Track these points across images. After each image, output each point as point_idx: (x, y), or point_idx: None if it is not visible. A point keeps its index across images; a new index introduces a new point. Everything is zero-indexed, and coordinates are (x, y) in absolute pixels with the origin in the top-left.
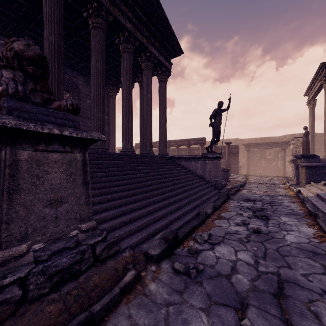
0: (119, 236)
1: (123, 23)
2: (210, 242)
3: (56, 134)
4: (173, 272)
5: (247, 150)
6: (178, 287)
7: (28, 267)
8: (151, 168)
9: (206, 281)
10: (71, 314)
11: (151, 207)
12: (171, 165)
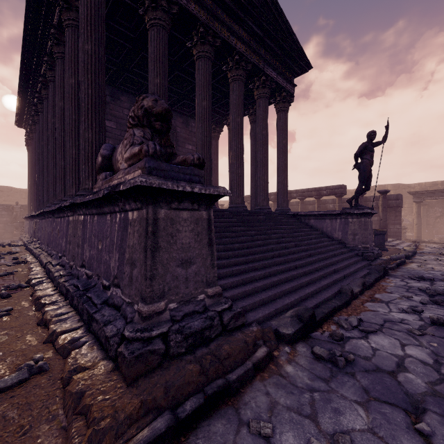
0: (243, 308)
1: (232, 45)
2: (361, 329)
3: (188, 192)
4: (313, 357)
5: (418, 202)
6: (321, 374)
7: (167, 324)
8: (269, 229)
9: (360, 374)
10: (208, 377)
11: (275, 277)
12: (296, 224)
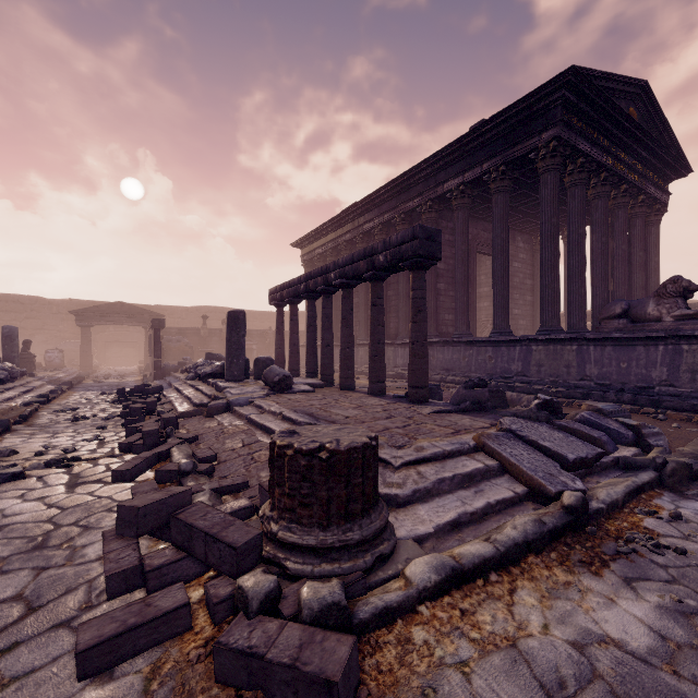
0: None
1: (624, 177)
2: None
3: None
4: None
5: None
6: None
7: None
8: None
9: None
10: None
11: None
12: None
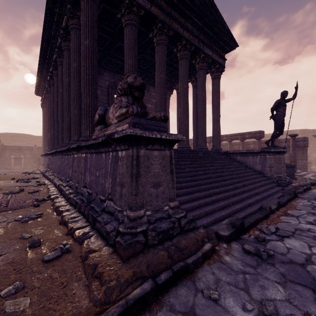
0: (193, 217)
1: (181, 34)
2: (278, 234)
3: (158, 138)
4: (243, 252)
5: None
6: (250, 263)
7: (145, 225)
8: (208, 163)
9: (278, 264)
10: (173, 260)
11: (213, 197)
12: (226, 160)
